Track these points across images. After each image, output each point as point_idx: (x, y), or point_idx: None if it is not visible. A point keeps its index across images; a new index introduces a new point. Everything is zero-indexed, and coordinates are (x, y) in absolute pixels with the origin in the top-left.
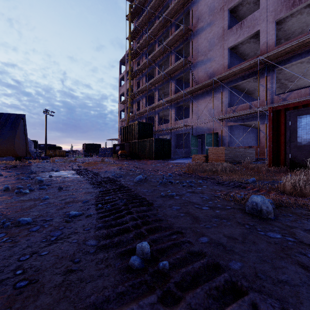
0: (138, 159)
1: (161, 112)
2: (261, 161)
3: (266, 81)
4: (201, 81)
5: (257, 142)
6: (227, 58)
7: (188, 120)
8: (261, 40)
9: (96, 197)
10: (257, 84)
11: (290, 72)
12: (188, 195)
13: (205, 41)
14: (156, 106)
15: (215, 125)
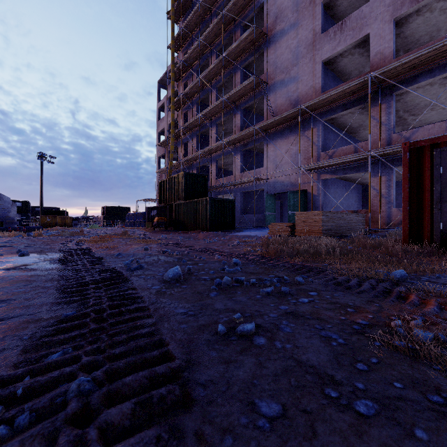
0: (185, 230)
1: (219, 158)
2: (377, 234)
3: (380, 111)
4: (281, 112)
5: (362, 205)
6: (321, 76)
7: (261, 171)
8: (373, 50)
9: (32, 348)
10: (365, 117)
11: (413, 100)
12: (287, 331)
13: (287, 51)
14: (212, 150)
15: (302, 179)
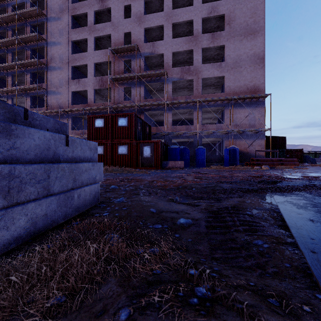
0: None
1: None
2: None
3: None
4: (54, 106)
5: None
6: (71, 98)
7: None
8: (88, 96)
9: None
10: None
11: None
12: None
13: (57, 78)
14: None
15: None
